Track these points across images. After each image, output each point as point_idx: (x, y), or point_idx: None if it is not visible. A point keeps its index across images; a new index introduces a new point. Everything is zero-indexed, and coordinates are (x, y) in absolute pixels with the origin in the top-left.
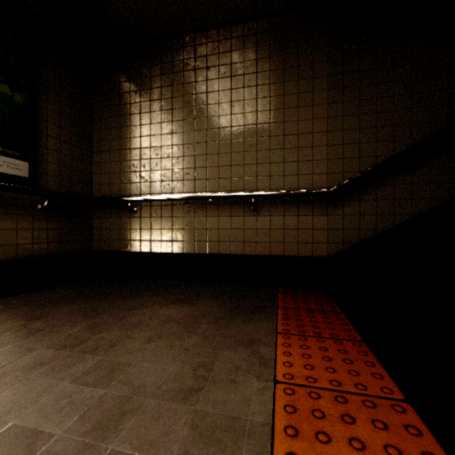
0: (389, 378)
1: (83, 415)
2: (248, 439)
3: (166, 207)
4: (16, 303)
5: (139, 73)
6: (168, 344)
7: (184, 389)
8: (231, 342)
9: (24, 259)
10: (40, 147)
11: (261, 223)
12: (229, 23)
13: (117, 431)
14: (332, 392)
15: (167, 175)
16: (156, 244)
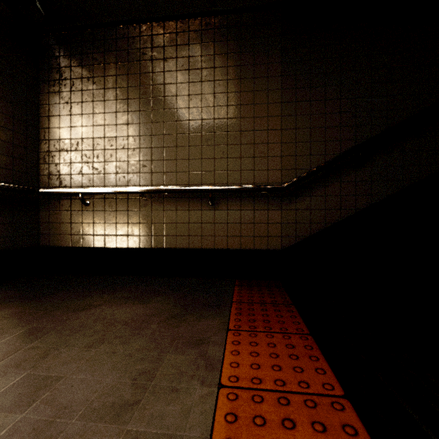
0: (331, 372)
1: None
2: None
3: (122, 201)
4: None
5: (92, 59)
6: (110, 350)
7: (118, 405)
8: (179, 343)
9: None
10: None
11: (218, 217)
12: (187, 16)
13: None
14: (275, 393)
15: (122, 167)
16: (111, 238)
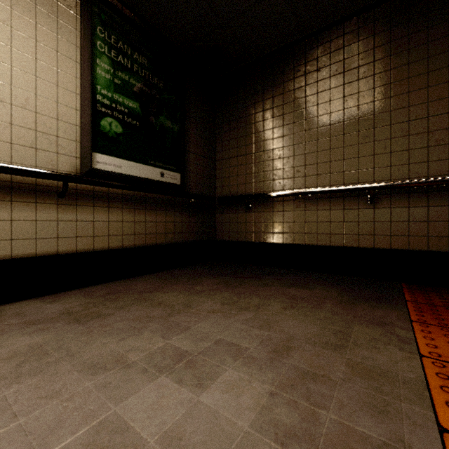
0: None
1: (261, 343)
2: (403, 384)
3: (277, 203)
4: (176, 274)
5: (253, 89)
6: (302, 313)
7: (330, 344)
8: (361, 320)
9: (178, 244)
10: (186, 161)
11: (379, 215)
12: (341, 21)
13: (290, 356)
14: None
15: (278, 175)
16: (268, 235)
